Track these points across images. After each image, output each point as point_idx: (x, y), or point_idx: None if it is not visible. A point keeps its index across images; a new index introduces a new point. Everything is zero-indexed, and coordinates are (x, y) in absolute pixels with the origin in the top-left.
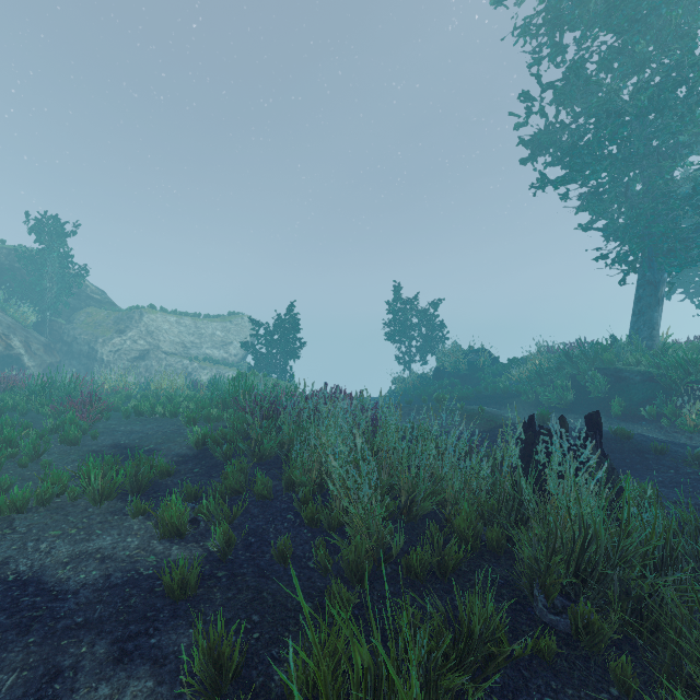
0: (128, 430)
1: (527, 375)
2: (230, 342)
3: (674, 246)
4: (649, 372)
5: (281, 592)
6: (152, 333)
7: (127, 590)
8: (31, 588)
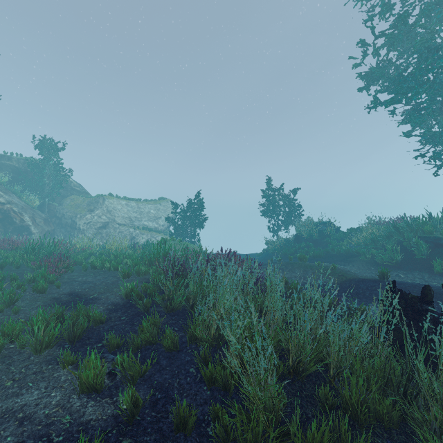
0: (83, 280)
1: (364, 241)
2: (159, 217)
3: None
4: None
5: None
6: (110, 211)
7: None
8: None
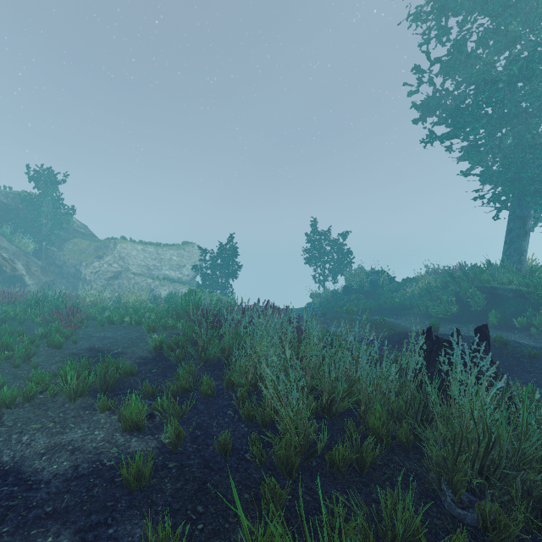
0: (102, 336)
1: (419, 292)
2: (183, 265)
3: (539, 188)
4: (519, 290)
5: (222, 483)
6: (123, 258)
7: (91, 480)
8: (10, 478)
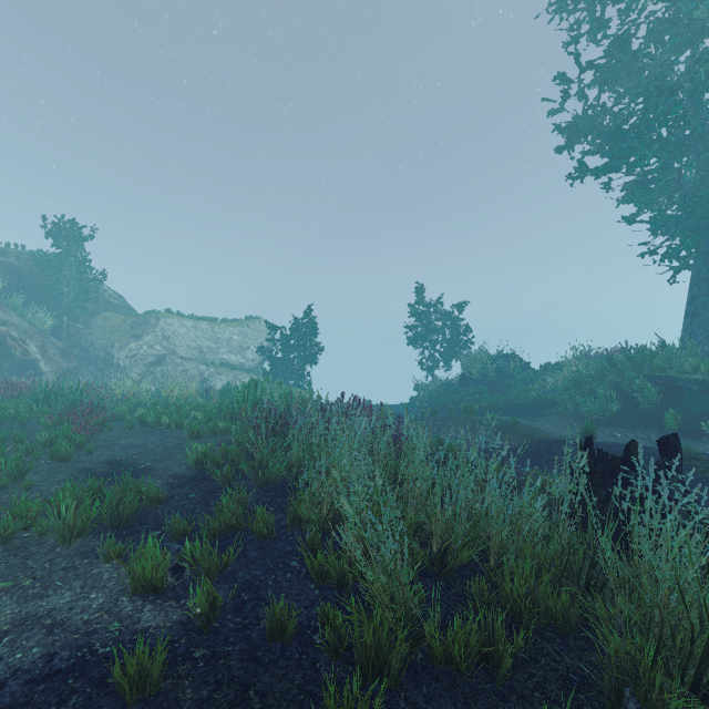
0: (128, 443)
1: (564, 383)
2: (247, 347)
3: None
4: (708, 381)
5: (274, 689)
6: (168, 337)
7: (70, 681)
8: None
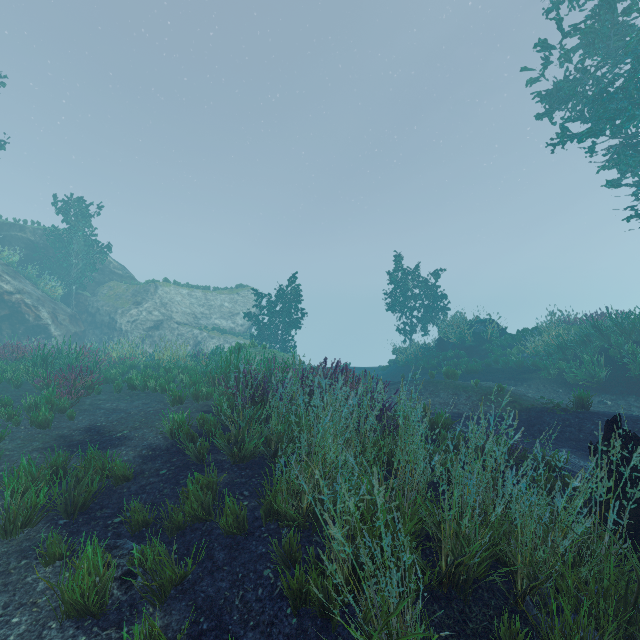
0: (112, 408)
1: (546, 348)
2: (237, 313)
3: None
4: None
5: None
6: (166, 304)
7: None
8: None
